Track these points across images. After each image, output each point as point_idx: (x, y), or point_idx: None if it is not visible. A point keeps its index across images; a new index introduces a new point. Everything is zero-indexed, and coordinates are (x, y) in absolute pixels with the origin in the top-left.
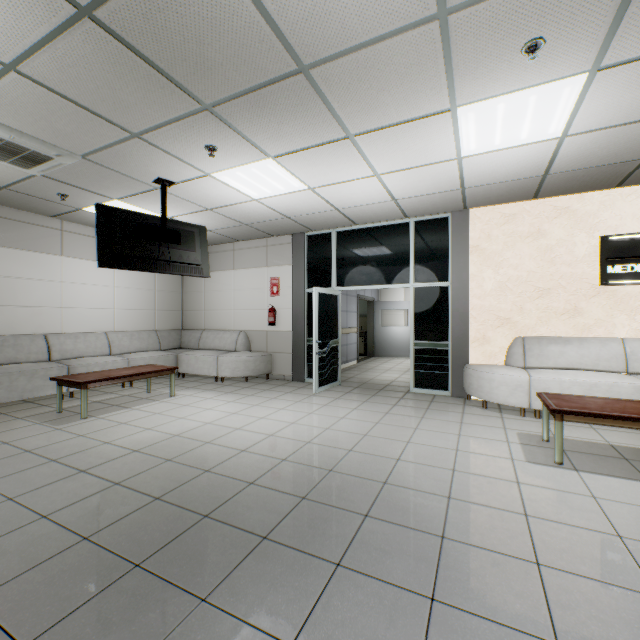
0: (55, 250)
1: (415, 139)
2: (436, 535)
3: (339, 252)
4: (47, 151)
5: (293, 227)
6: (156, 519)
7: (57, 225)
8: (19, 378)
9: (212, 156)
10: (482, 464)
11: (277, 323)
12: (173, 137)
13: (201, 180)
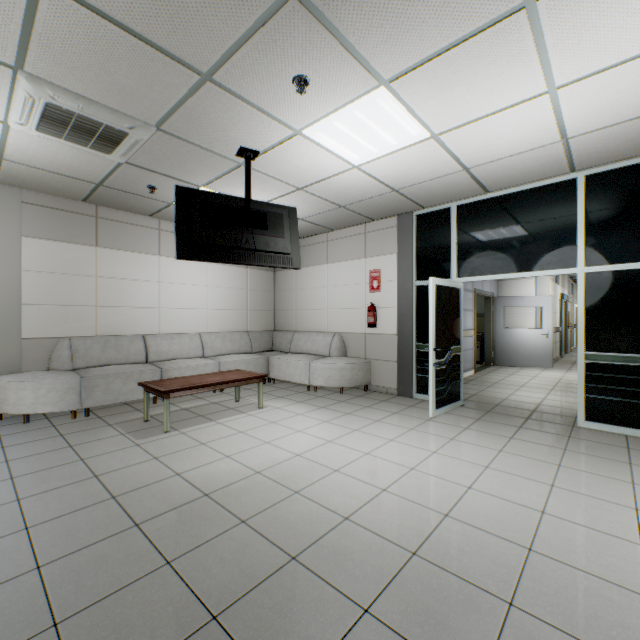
0: (153, 250)
1: None
2: None
3: (461, 232)
4: (119, 123)
5: (399, 205)
6: None
7: (155, 224)
8: (115, 380)
9: (302, 93)
10: None
11: (377, 324)
12: (251, 70)
13: (289, 143)
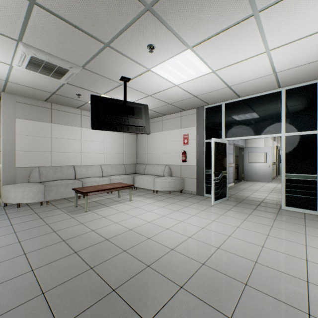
0: (78, 124)
1: (317, 2)
2: None
3: (227, 116)
4: (65, 65)
5: (197, 103)
6: (110, 317)
7: (79, 112)
8: (60, 187)
9: (151, 52)
10: None
11: (187, 160)
12: (128, 42)
13: (145, 74)
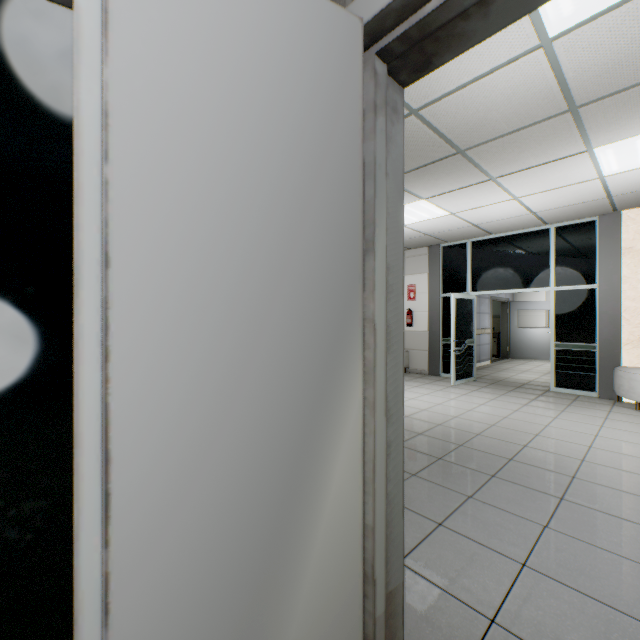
0: None
1: (553, 172)
2: (567, 475)
3: (474, 260)
4: None
5: (430, 241)
6: None
7: None
8: None
9: None
10: (620, 446)
11: (413, 324)
12: None
13: None
